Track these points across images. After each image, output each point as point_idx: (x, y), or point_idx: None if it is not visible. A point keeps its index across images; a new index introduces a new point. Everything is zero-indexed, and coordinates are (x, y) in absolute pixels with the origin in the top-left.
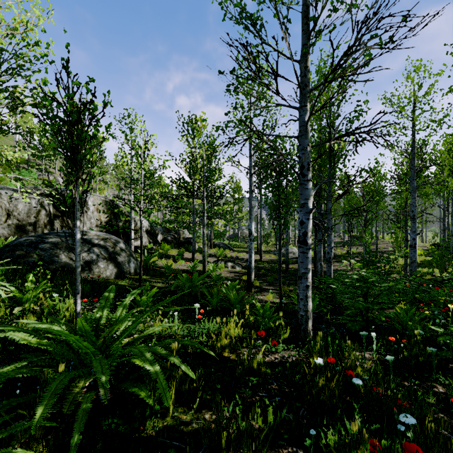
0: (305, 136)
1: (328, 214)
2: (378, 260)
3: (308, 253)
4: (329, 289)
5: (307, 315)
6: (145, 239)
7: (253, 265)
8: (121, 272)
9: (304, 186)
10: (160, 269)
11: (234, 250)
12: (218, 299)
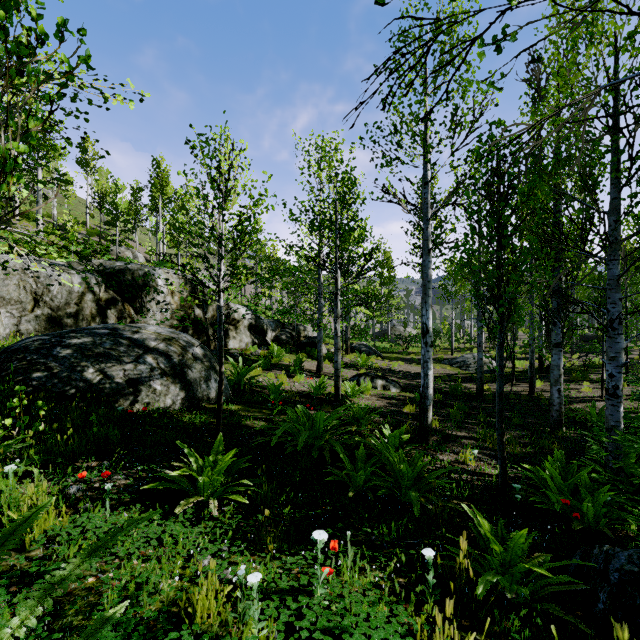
0: None
1: (612, 289)
2: None
3: None
4: (637, 468)
5: None
6: (246, 339)
7: (430, 393)
8: (192, 397)
9: None
10: (262, 390)
11: (383, 356)
12: (367, 471)
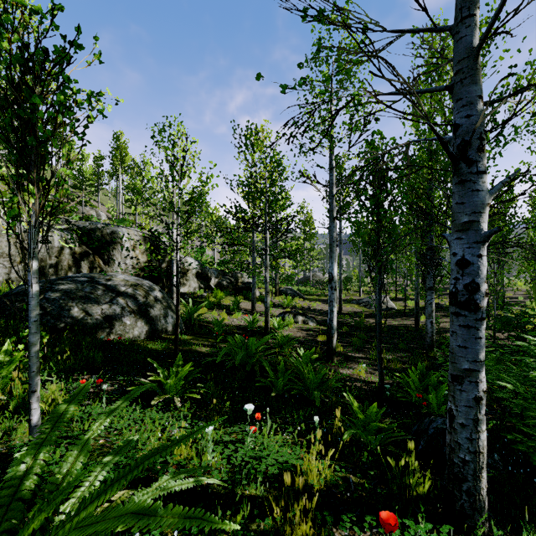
0: (472, 80)
1: None
2: (527, 319)
3: (478, 329)
4: None
5: (477, 460)
6: (194, 284)
7: (334, 324)
8: (154, 330)
9: (469, 185)
10: (208, 325)
11: (305, 298)
12: (285, 378)
